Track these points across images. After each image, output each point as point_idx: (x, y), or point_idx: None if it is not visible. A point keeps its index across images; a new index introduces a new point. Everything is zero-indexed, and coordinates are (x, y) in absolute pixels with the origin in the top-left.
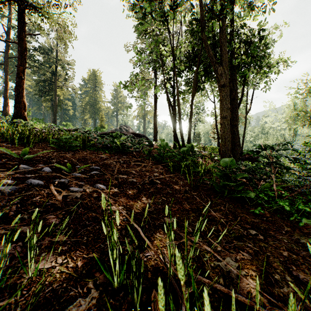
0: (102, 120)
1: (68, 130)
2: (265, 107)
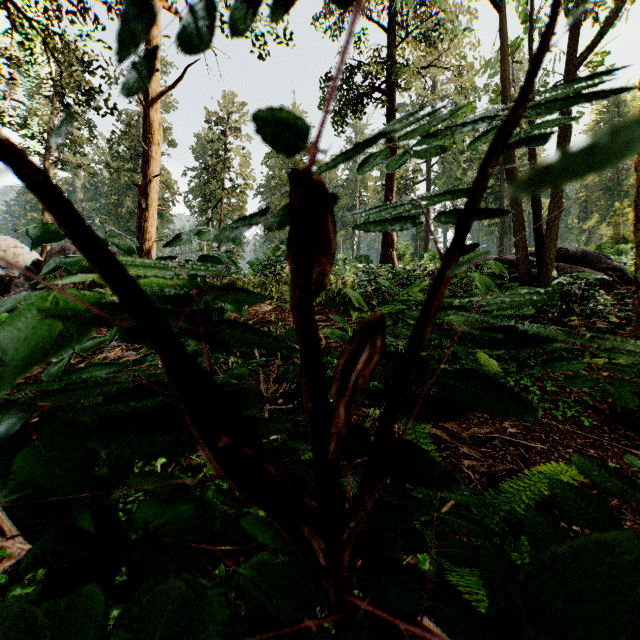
0: (620, 223)
1: None
2: None
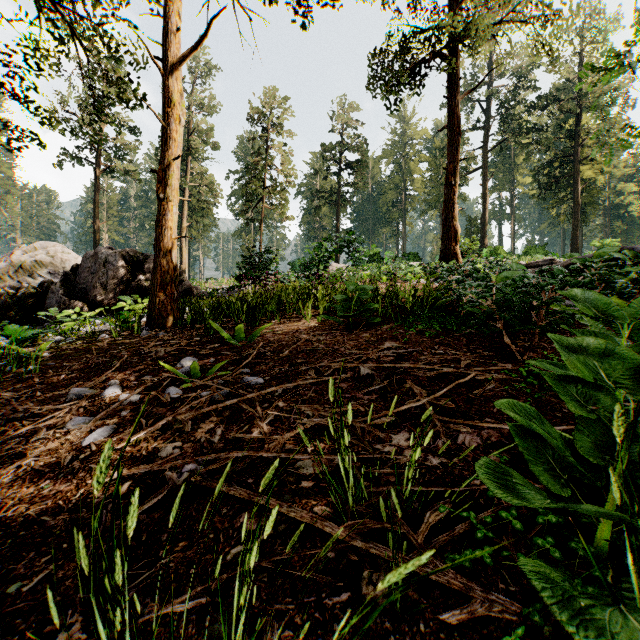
0: None
1: (529, 266)
2: None
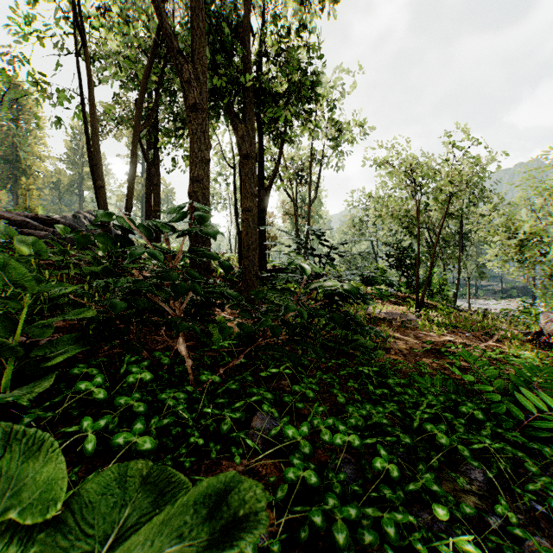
0: (28, 196)
1: None
2: (346, 200)
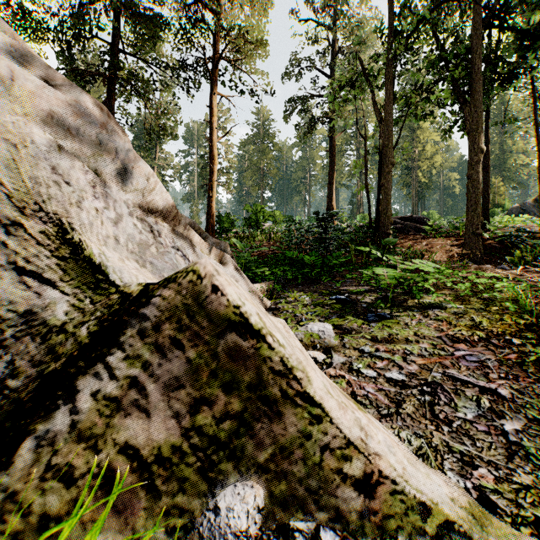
0: (496, 193)
1: None
2: None
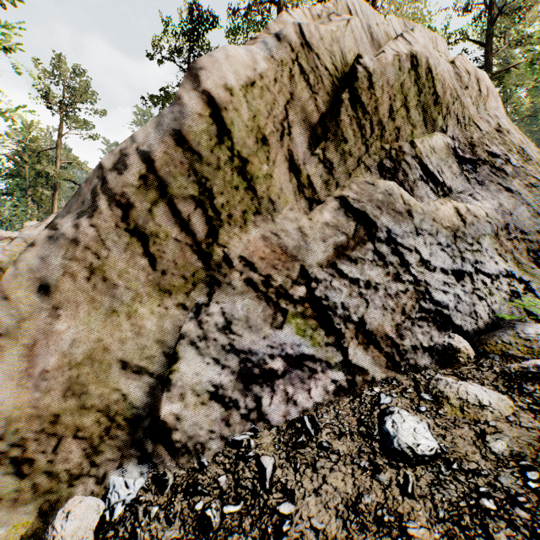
0: None
1: None
2: None
